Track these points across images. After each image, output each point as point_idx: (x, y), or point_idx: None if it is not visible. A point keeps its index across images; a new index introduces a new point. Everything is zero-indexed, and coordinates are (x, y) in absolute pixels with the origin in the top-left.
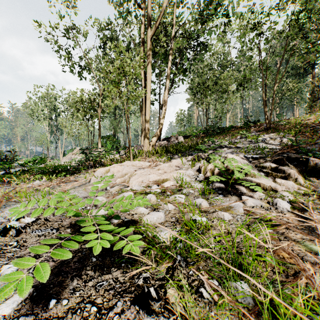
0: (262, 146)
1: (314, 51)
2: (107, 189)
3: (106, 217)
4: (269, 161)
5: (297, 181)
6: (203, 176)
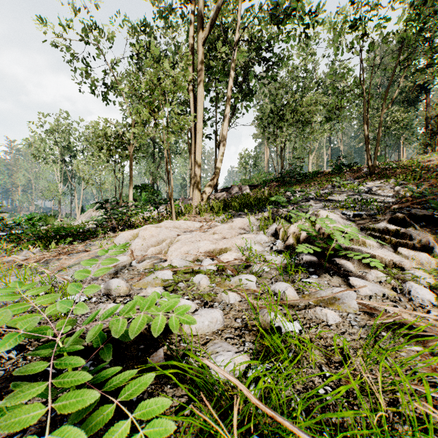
0: (366, 198)
1: (437, 62)
2: (132, 265)
3: (104, 334)
4: (382, 221)
5: (432, 252)
6: (283, 243)
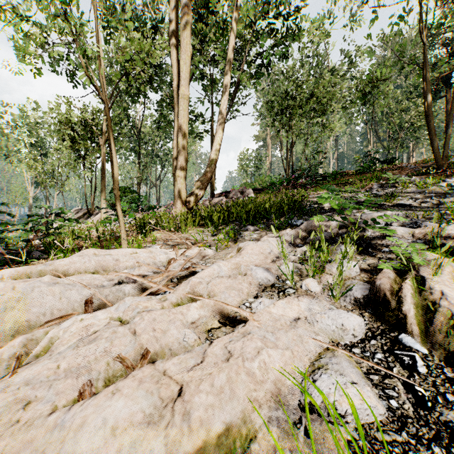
0: None
1: None
2: None
3: None
4: None
5: None
6: (439, 361)
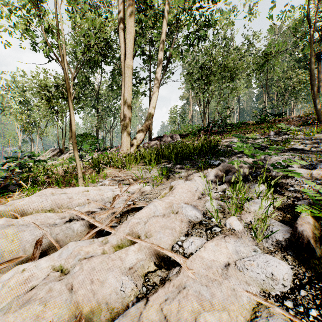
0: None
1: None
2: None
3: None
4: None
5: None
6: None
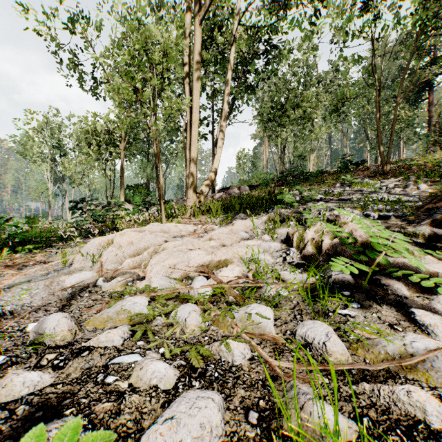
0: (386, 197)
1: None
2: (96, 285)
3: None
4: (417, 224)
5: None
6: (298, 253)
